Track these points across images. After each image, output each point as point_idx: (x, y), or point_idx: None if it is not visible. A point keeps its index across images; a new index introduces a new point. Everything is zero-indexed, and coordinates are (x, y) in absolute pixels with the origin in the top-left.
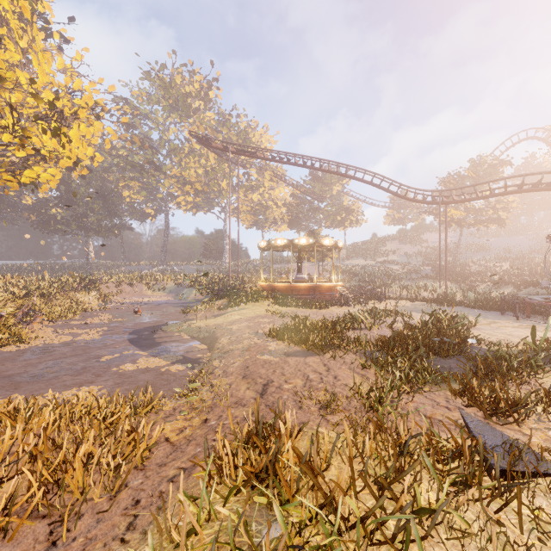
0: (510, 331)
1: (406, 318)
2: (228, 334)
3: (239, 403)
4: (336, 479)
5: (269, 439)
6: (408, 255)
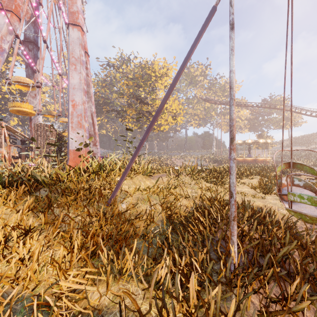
0: None
1: None
2: None
3: None
4: None
5: None
6: None
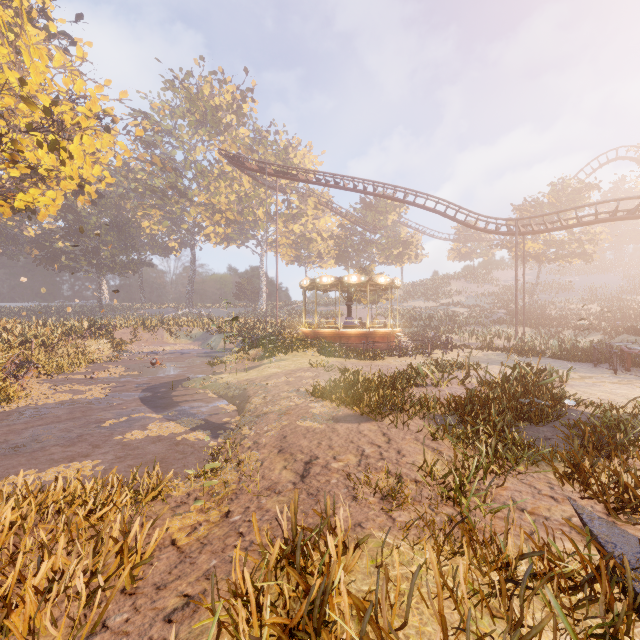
0: (610, 389)
1: (480, 372)
2: (262, 392)
3: (273, 489)
4: (415, 636)
5: (311, 560)
6: (476, 296)
